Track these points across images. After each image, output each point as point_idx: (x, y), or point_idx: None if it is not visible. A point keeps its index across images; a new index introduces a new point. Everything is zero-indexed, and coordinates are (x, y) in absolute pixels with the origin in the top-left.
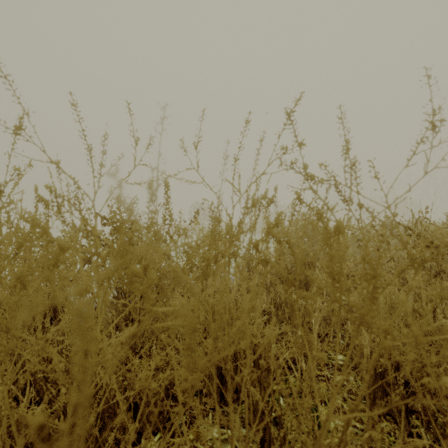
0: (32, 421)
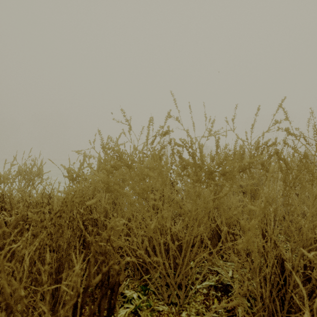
0: (143, 244)
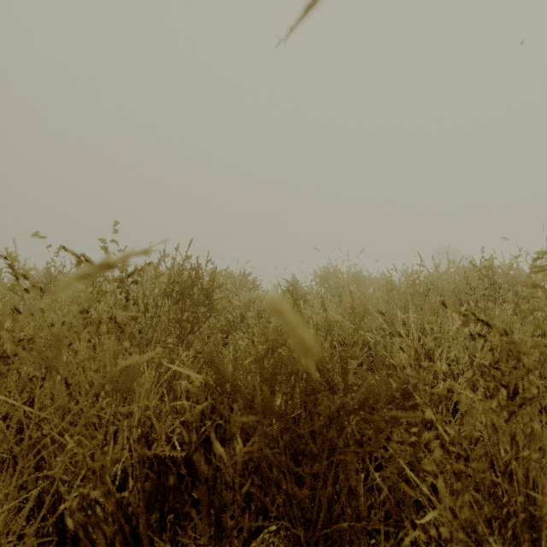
0: None
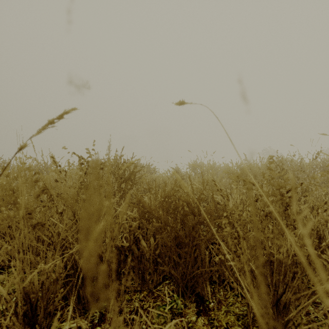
0: None
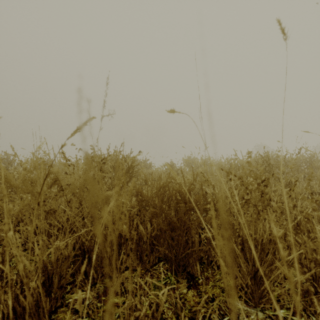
0: None
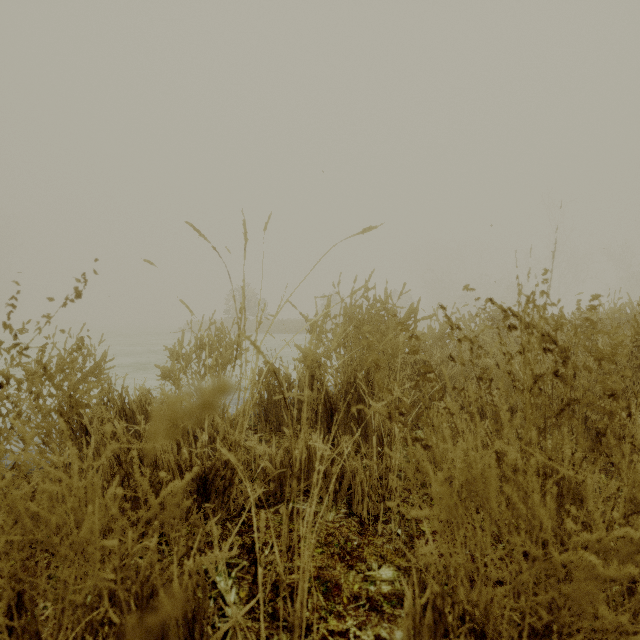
0: None
